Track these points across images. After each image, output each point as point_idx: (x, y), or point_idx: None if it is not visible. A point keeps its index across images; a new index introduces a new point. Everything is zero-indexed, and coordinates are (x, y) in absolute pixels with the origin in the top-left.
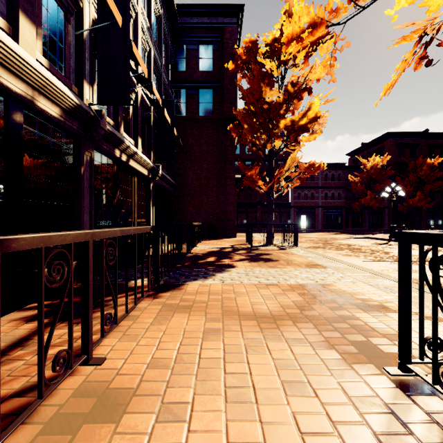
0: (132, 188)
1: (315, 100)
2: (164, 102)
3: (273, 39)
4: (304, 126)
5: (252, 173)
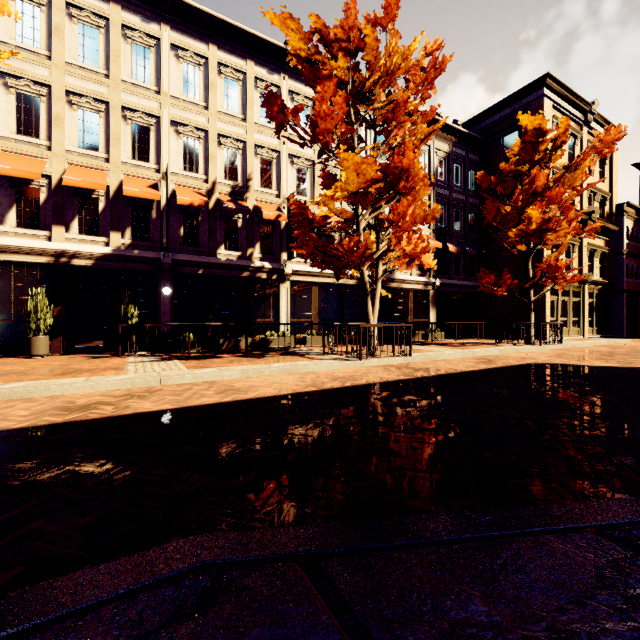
0: (408, 300)
1: (528, 211)
2: (440, 230)
3: (520, 149)
4: (539, 229)
5: (487, 281)
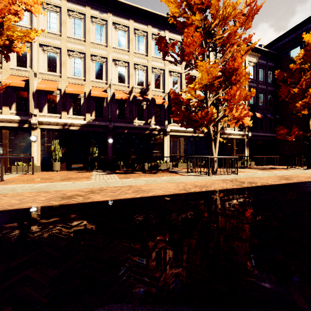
0: (232, 144)
1: (310, 90)
2: (251, 105)
3: (303, 55)
4: None
5: (282, 132)
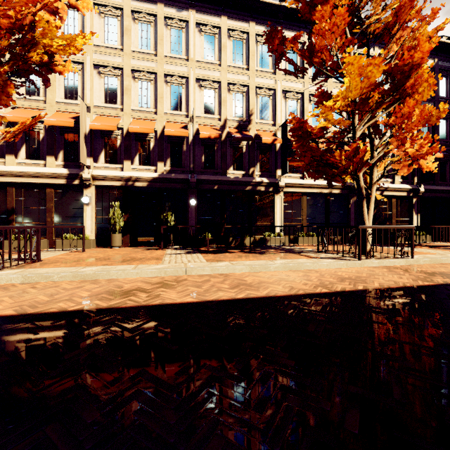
0: (390, 206)
1: None
2: None
3: None
4: None
5: None
